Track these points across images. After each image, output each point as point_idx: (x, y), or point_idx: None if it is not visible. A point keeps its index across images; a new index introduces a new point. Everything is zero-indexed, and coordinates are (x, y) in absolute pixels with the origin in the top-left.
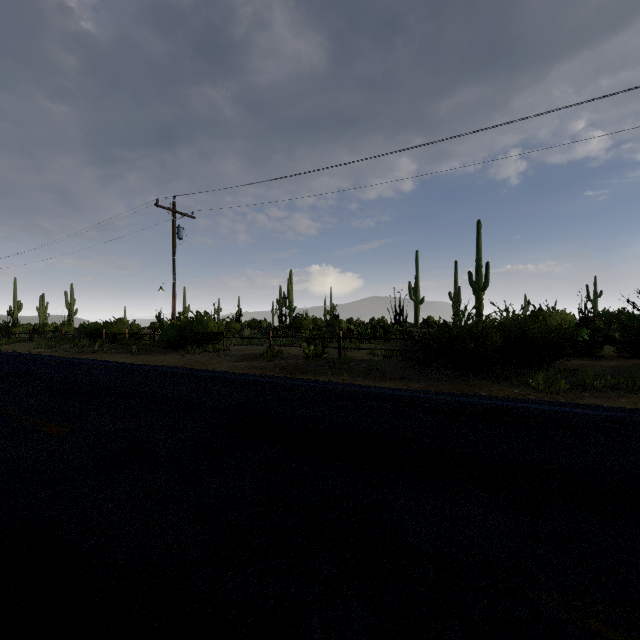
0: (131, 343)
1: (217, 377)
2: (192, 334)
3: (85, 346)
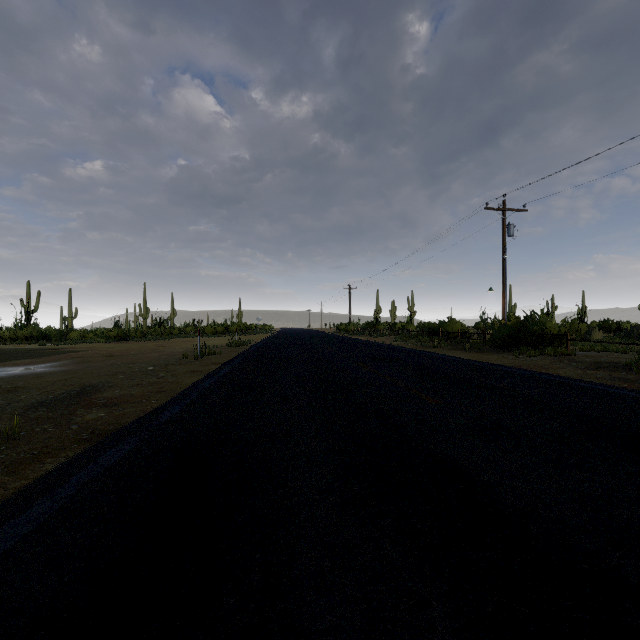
0: (463, 341)
1: (564, 383)
2: (526, 335)
3: (426, 342)
